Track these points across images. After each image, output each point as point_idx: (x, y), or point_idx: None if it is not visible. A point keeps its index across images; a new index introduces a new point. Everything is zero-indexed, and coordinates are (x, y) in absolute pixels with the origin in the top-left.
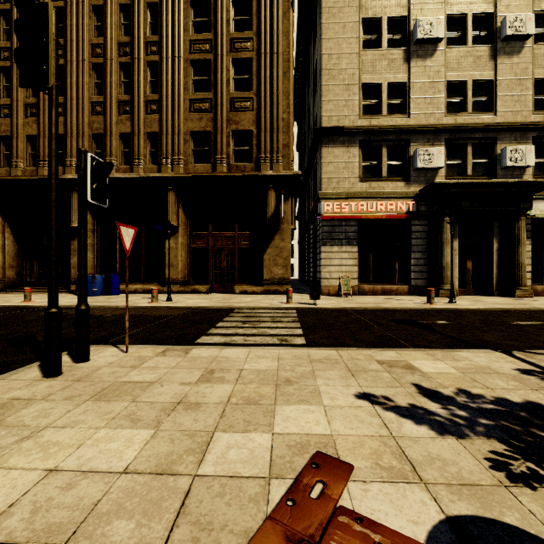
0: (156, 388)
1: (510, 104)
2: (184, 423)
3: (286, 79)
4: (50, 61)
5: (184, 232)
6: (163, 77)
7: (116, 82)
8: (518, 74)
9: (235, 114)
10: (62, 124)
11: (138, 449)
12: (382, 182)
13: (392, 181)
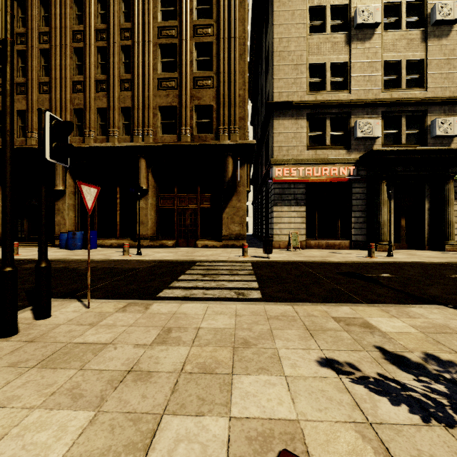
0: (109, 351)
1: (439, 81)
2: (131, 401)
3: (242, 60)
4: (1, 14)
5: (153, 194)
6: (135, 59)
7: (94, 63)
8: (447, 54)
9: (197, 91)
10: (47, 100)
11: (70, 442)
12: (326, 150)
13: (335, 149)
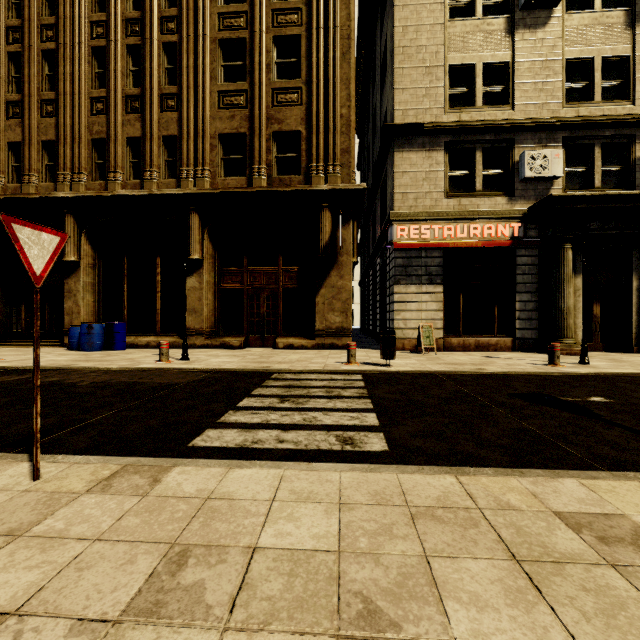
0: None
1: None
2: None
3: (345, 62)
4: None
5: (211, 267)
6: (183, 63)
7: (122, 70)
8: None
9: (277, 110)
10: (53, 127)
11: None
12: (475, 198)
13: (489, 196)
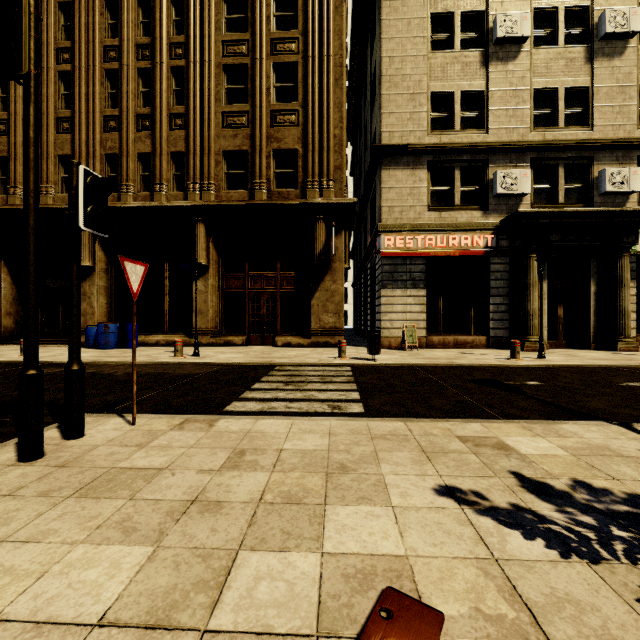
0: (165, 477)
1: (610, 116)
2: (197, 535)
3: (338, 87)
4: (24, 39)
5: (216, 272)
6: (190, 86)
7: (133, 91)
8: (620, 80)
9: (276, 130)
10: (69, 143)
11: (126, 580)
12: (454, 211)
13: (466, 210)
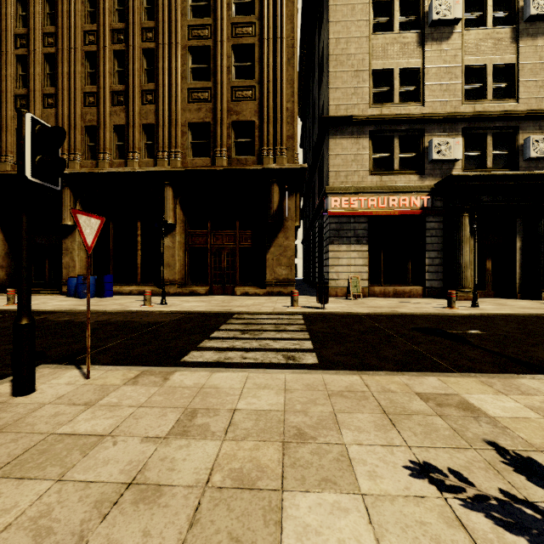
0: (105, 448)
1: (534, 90)
2: (124, 543)
3: (290, 66)
4: None
5: (182, 230)
6: (159, 65)
7: (109, 70)
8: (543, 57)
9: (235, 104)
10: (53, 116)
11: None
12: (393, 175)
13: (405, 174)
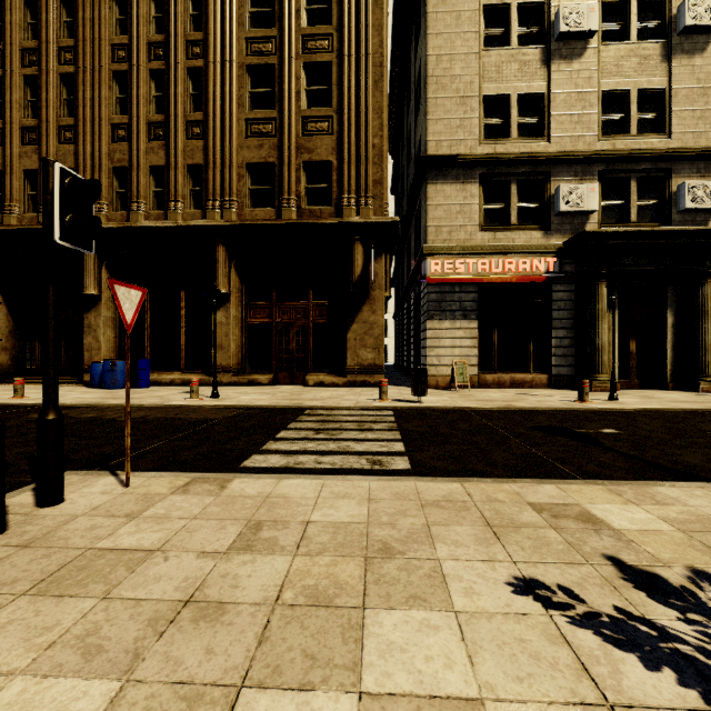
0: (155, 563)
1: (690, 122)
2: (186, 661)
3: (377, 90)
4: None
5: (239, 301)
6: (209, 89)
7: (145, 96)
8: (702, 80)
9: (307, 139)
10: (72, 154)
11: None
12: (511, 231)
13: (525, 230)
